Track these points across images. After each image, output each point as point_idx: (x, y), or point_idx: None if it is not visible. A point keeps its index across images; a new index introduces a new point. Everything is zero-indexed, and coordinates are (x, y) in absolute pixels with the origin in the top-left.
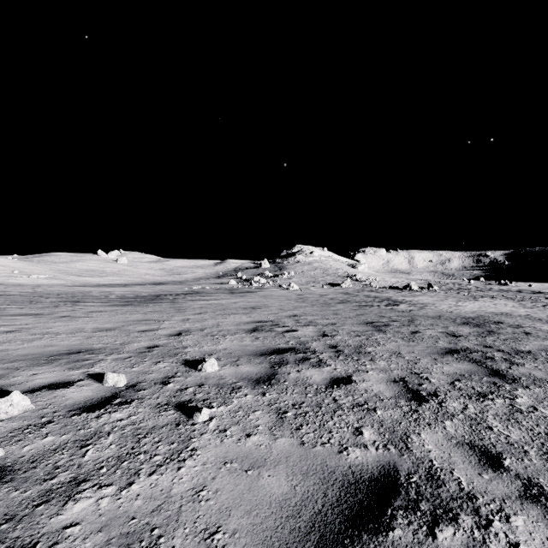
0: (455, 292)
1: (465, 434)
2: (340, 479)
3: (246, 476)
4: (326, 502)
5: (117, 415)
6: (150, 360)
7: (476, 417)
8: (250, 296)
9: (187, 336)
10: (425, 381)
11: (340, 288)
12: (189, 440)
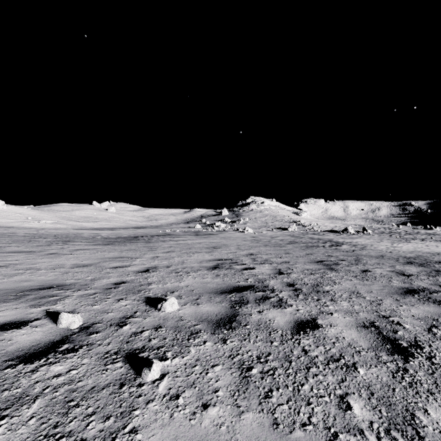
0: (388, 235)
1: None
2: None
3: None
4: None
5: (56, 368)
6: (113, 297)
7: None
8: (212, 238)
9: (154, 273)
10: (398, 327)
11: (287, 231)
12: (130, 413)
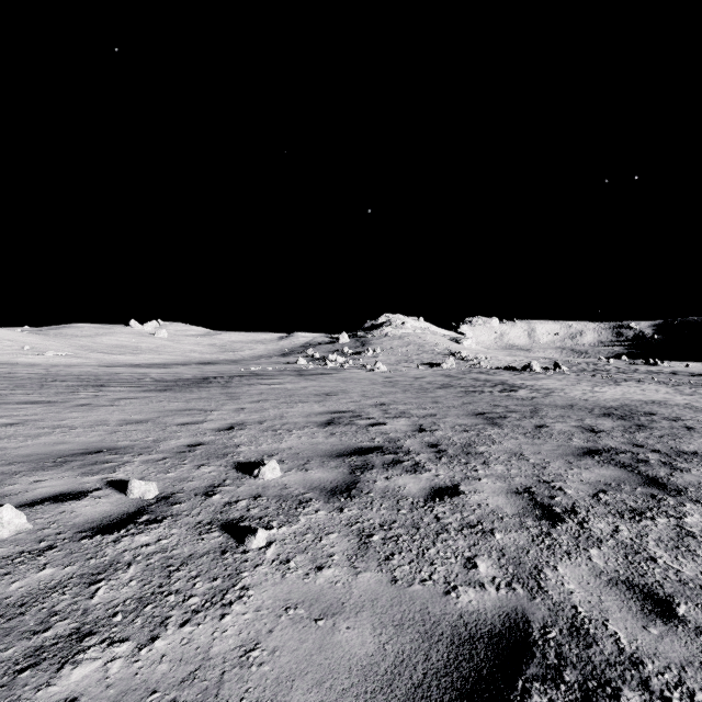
0: (590, 374)
1: (619, 568)
2: (448, 634)
3: (315, 628)
4: (429, 668)
5: (142, 539)
6: (191, 463)
7: (632, 543)
8: (324, 379)
9: (242, 431)
10: (558, 492)
11: (440, 368)
12: (238, 575)
